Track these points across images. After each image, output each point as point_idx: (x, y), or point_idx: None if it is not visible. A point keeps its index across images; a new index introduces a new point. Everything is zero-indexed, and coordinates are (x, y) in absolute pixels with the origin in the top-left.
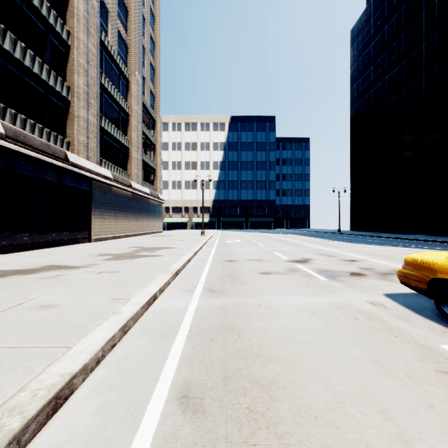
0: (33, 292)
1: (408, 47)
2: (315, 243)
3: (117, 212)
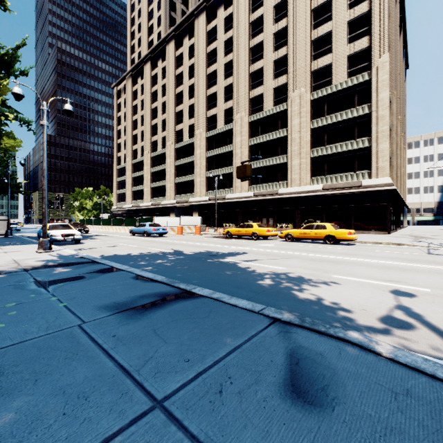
0: None
1: None
2: None
3: (404, 216)
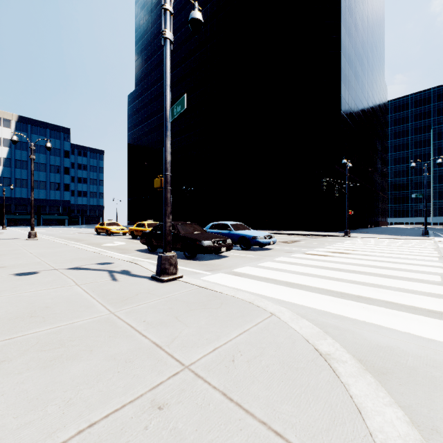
0: (0, 236)
1: (151, 130)
2: (92, 230)
3: None
